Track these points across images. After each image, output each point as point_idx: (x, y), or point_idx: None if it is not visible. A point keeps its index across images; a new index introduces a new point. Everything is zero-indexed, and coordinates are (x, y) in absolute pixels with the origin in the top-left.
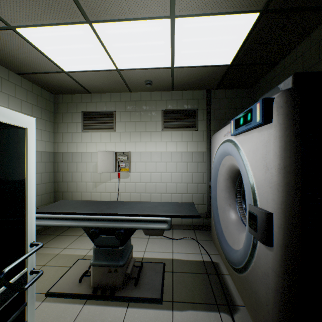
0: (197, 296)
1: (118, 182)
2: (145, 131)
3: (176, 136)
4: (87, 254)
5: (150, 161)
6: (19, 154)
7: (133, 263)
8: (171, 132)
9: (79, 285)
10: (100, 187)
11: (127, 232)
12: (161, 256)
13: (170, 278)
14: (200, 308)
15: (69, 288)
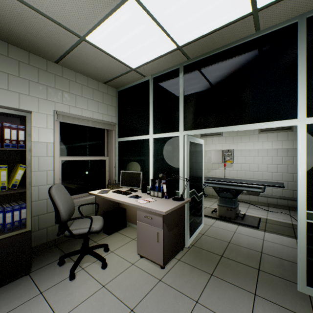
0: (282, 232)
1: (224, 170)
2: (244, 135)
3: (272, 137)
4: (209, 207)
5: (249, 156)
6: (201, 153)
7: (239, 211)
8: (266, 134)
9: (211, 214)
10: (212, 173)
11: (236, 192)
12: (258, 216)
13: (263, 224)
14: (283, 235)
15: (207, 214)
